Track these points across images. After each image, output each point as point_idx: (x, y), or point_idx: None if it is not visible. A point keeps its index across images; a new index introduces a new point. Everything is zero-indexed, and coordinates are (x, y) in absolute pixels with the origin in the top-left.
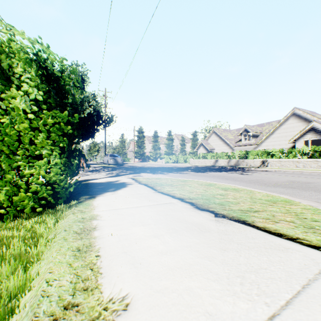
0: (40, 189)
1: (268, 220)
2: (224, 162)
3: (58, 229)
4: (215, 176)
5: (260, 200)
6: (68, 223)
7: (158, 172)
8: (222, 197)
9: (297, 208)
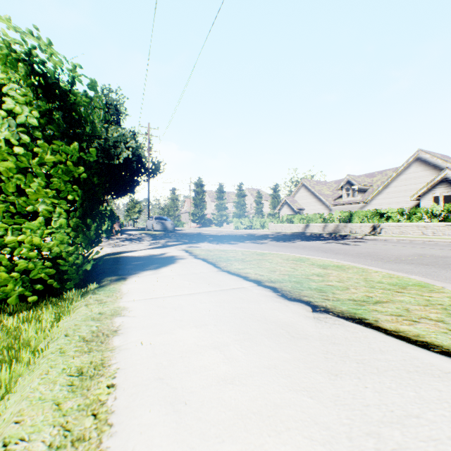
0: (34, 267)
1: (401, 318)
2: (319, 228)
3: (57, 333)
4: (307, 247)
5: (380, 284)
6: (75, 322)
7: (224, 241)
8: (321, 279)
9: (442, 298)
